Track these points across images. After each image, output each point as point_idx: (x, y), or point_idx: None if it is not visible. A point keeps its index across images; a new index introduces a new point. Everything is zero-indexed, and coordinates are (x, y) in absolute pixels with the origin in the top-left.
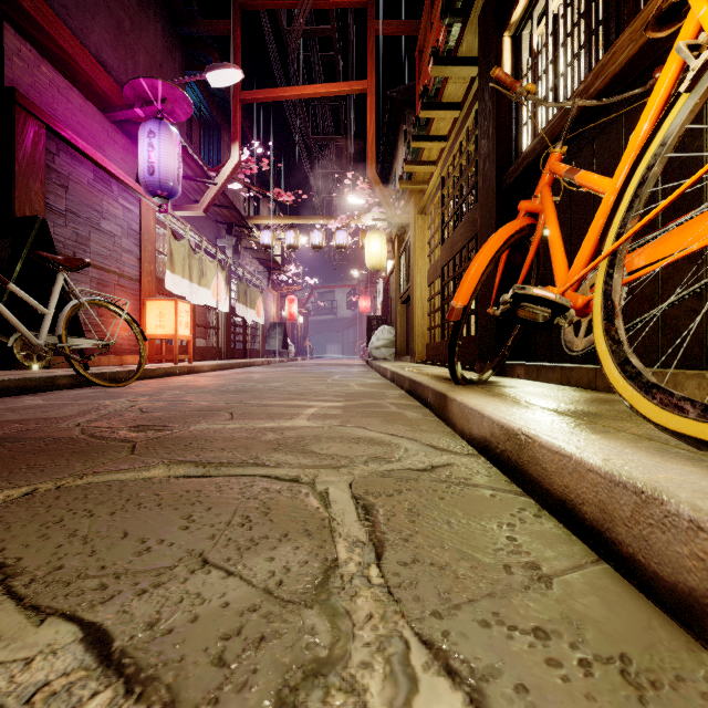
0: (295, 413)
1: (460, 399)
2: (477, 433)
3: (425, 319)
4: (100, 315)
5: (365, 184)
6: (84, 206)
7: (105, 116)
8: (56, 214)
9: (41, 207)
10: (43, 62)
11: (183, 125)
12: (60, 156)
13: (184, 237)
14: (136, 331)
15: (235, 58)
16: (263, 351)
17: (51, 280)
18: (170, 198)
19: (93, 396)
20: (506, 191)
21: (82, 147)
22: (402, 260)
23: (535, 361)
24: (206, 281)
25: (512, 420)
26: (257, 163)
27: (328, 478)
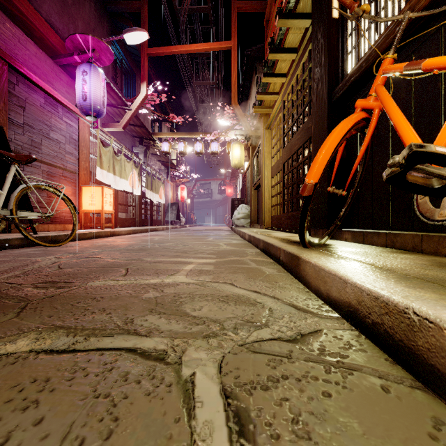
0: (177, 269)
1: (315, 262)
2: (337, 296)
3: (270, 199)
4: (49, 196)
5: (230, 110)
6: (37, 121)
7: (54, 61)
8: (16, 125)
9: (4, 120)
10: (7, 20)
11: (109, 71)
12: (19, 86)
13: (110, 145)
14: (70, 207)
15: (143, 26)
16: (164, 221)
17: (8, 170)
18: (98, 117)
19: (32, 254)
20: (334, 103)
21: (35, 80)
22: (254, 161)
23: (358, 228)
24: (125, 175)
25: (393, 294)
26: (159, 98)
27: (196, 354)
